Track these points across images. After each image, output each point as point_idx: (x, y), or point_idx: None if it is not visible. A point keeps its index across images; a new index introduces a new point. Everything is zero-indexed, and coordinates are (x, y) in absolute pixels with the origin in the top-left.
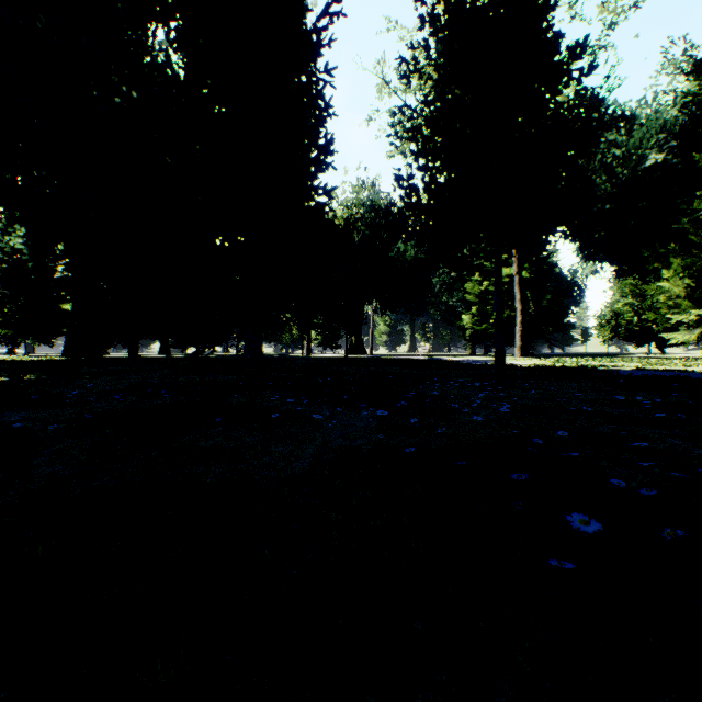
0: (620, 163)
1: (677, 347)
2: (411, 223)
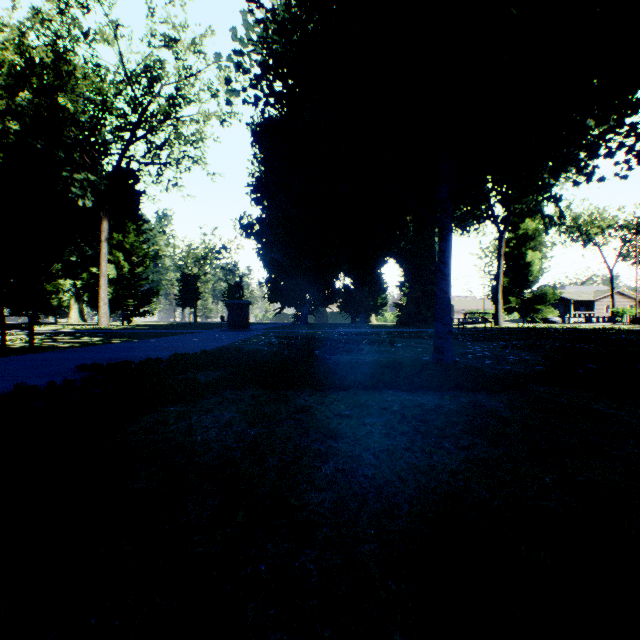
0: None
1: None
2: None
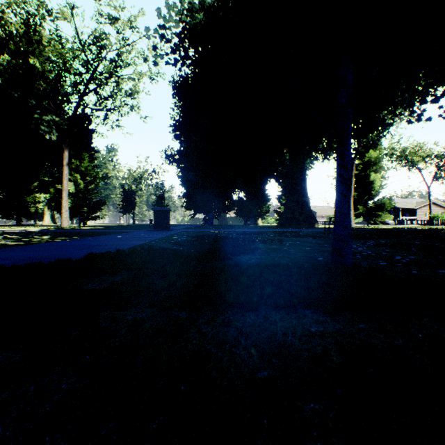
0: None
1: None
2: None
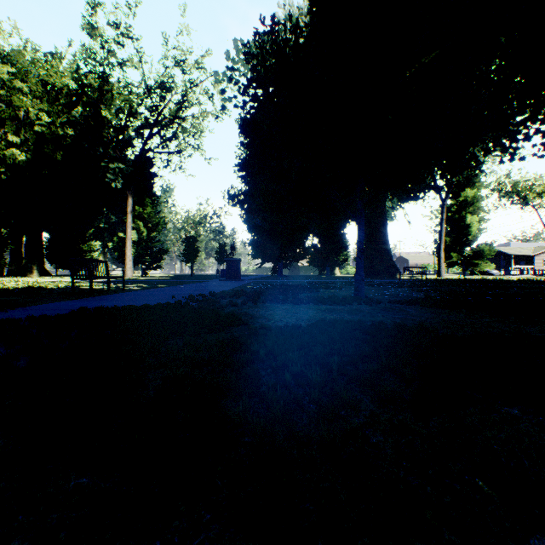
0: None
1: None
2: None
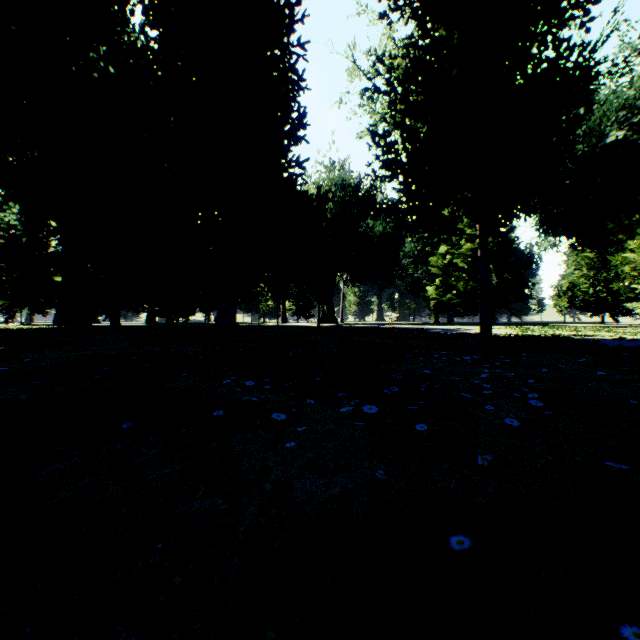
0: (580, 141)
1: (630, 316)
2: (379, 200)
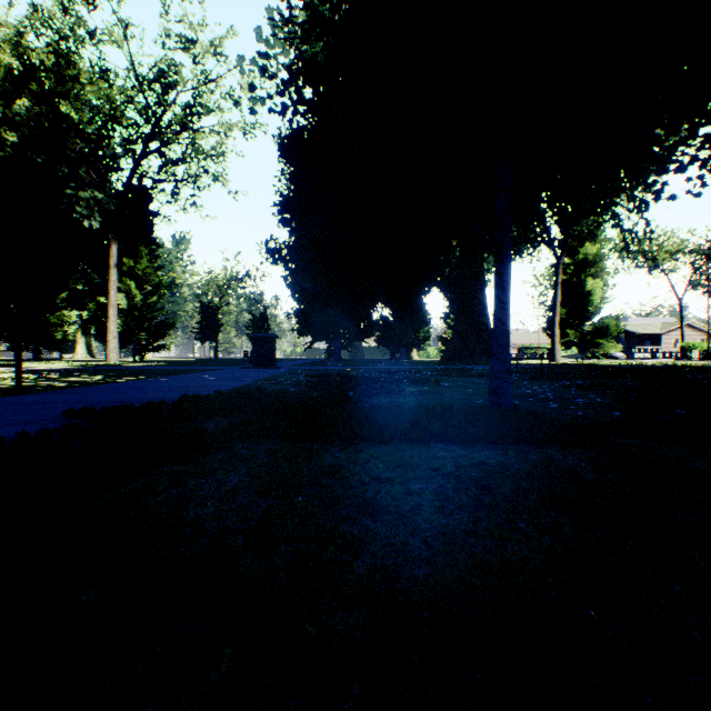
0: None
1: None
2: None
